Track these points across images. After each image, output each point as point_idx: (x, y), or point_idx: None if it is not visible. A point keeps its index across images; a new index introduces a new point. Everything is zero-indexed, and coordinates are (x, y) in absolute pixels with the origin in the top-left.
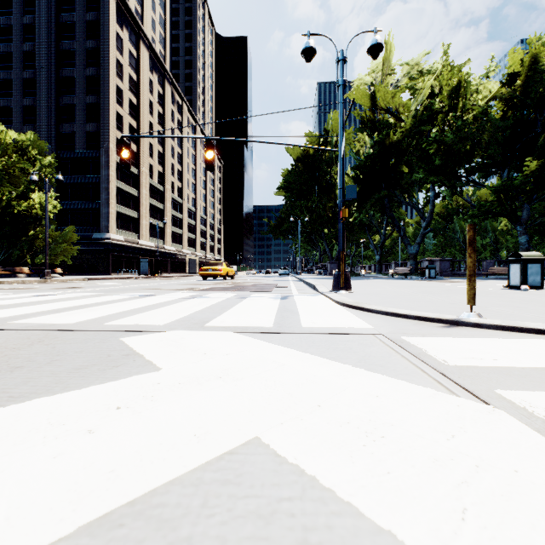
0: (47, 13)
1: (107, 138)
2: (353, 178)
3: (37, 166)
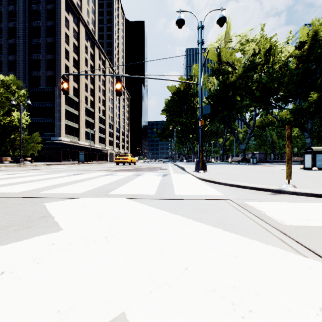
0: (23, 4)
1: (60, 80)
2: (207, 104)
3: (16, 96)
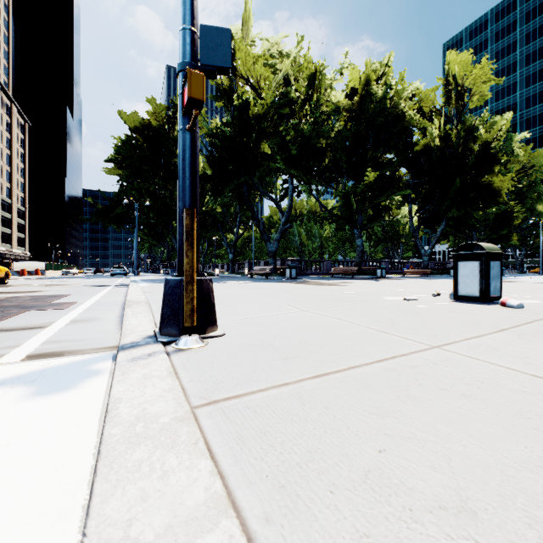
0: None
1: None
2: (207, 157)
3: None
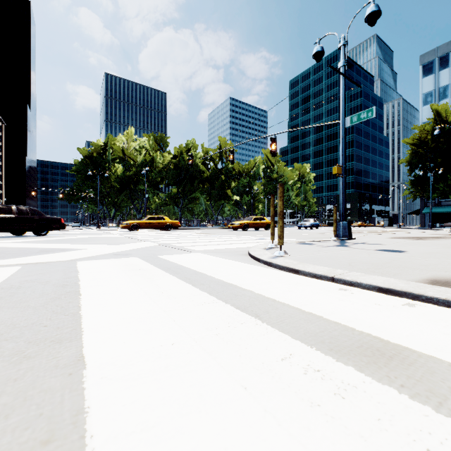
0: None
1: None
2: (116, 182)
3: None
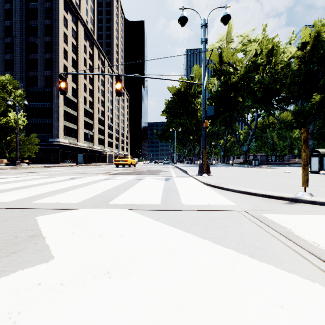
0: (20, 2)
1: (58, 80)
2: (208, 105)
3: (12, 96)
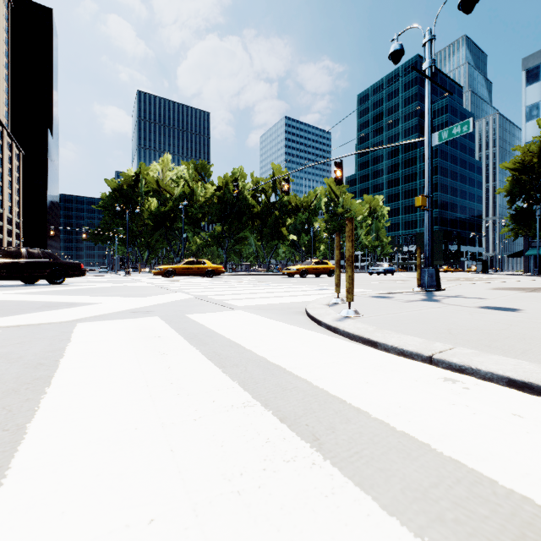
0: None
1: None
2: (150, 219)
3: None
